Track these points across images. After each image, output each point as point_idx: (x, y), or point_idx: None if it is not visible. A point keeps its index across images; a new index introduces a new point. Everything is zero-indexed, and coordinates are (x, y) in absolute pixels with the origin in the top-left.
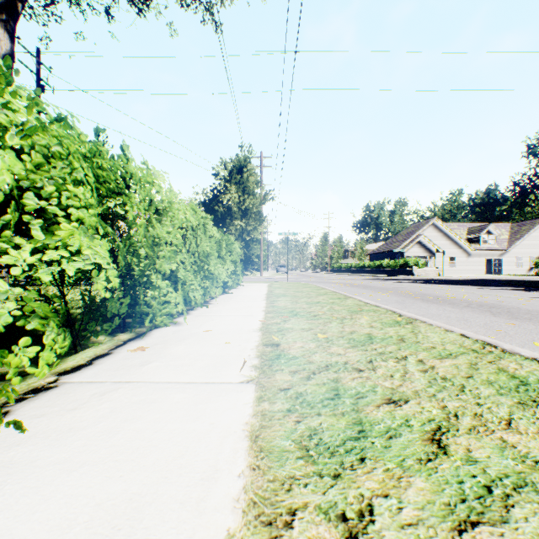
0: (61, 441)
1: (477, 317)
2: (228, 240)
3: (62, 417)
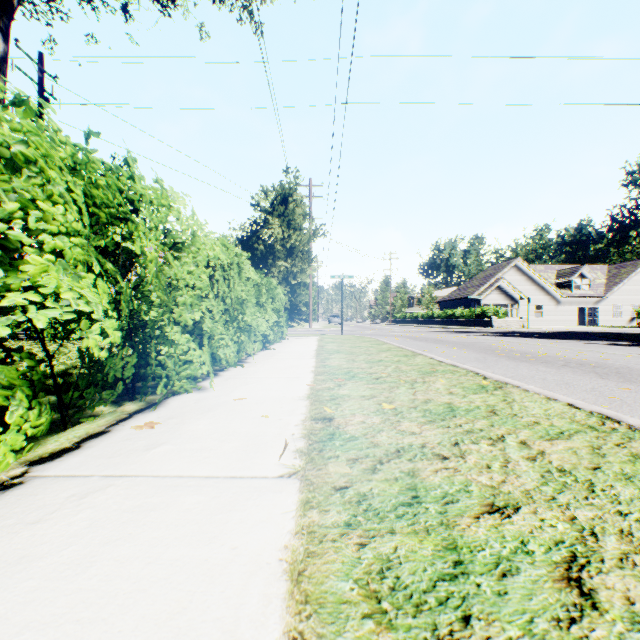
0: (2, 582)
1: (581, 380)
2: (269, 284)
3: (15, 536)
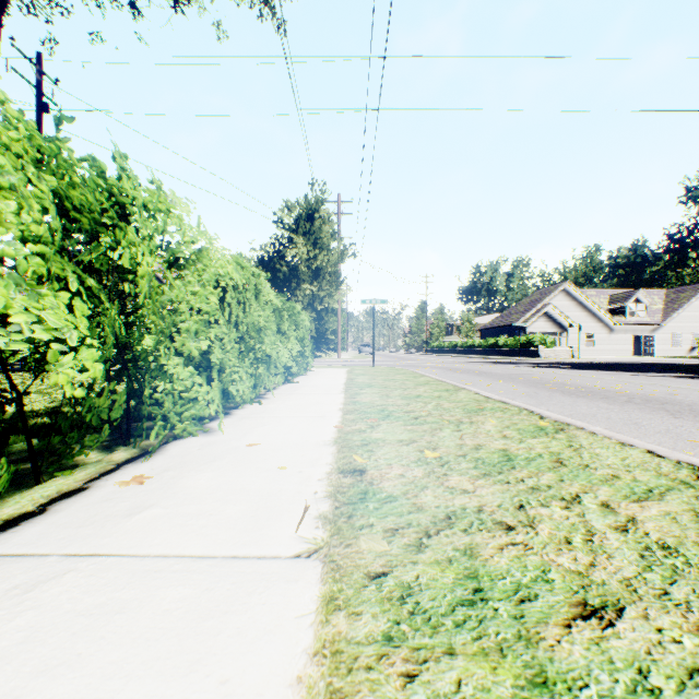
0: None
1: (651, 419)
2: (292, 309)
3: None
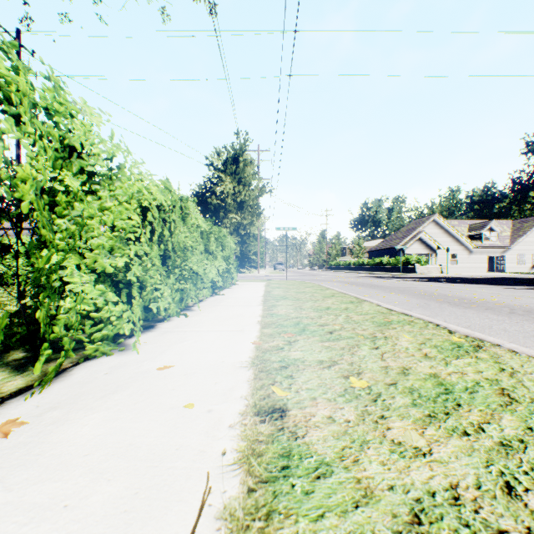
0: None
1: None
2: (219, 233)
3: None
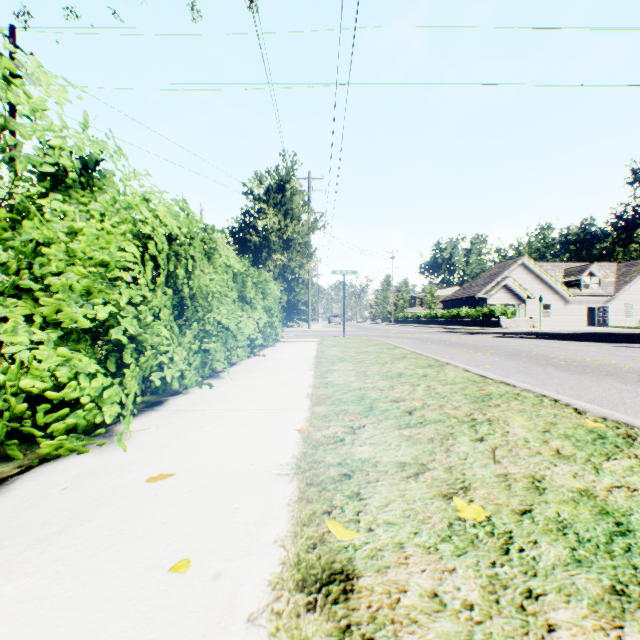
0: None
1: None
2: (258, 276)
3: None
